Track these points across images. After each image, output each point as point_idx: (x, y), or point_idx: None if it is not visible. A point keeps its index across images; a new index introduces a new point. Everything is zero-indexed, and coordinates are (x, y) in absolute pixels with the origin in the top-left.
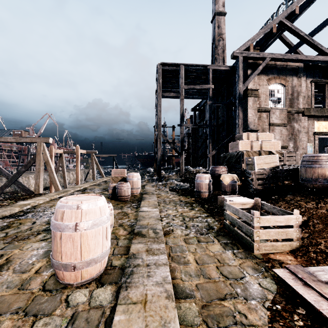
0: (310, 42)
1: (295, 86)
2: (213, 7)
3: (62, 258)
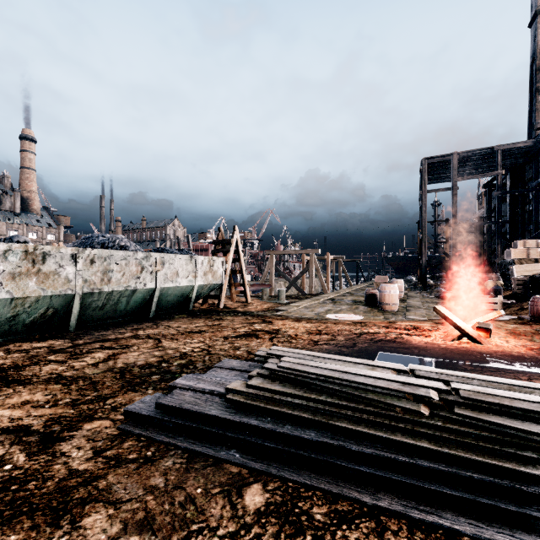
0: None
1: None
2: (533, 1)
3: (385, 301)
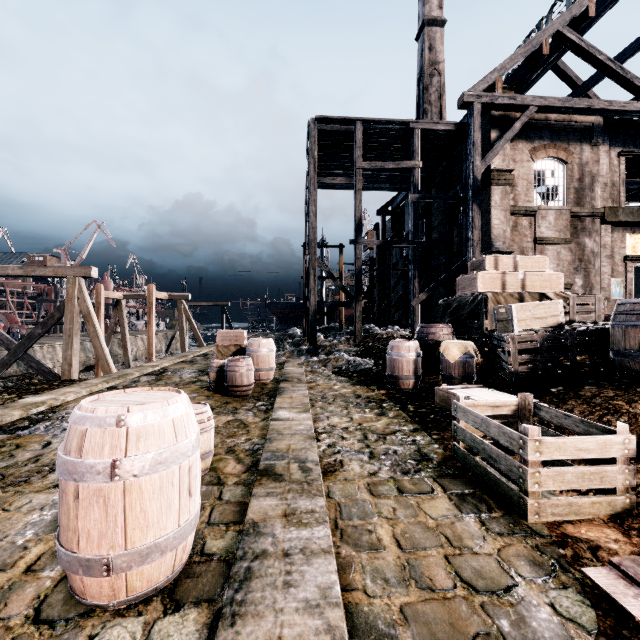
0: (617, 75)
1: (587, 163)
2: (421, 10)
3: (79, 544)
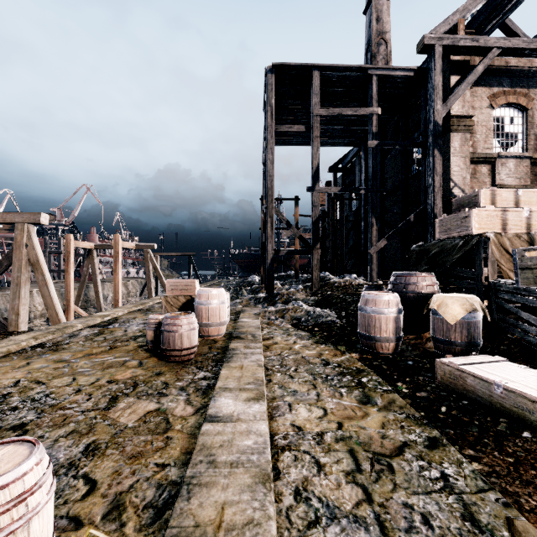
0: None
1: None
2: None
3: None
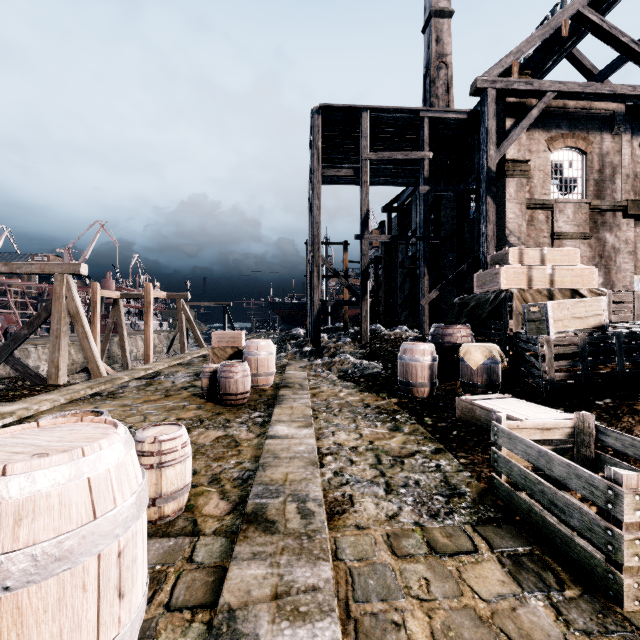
0: None
1: (607, 153)
2: (427, 2)
3: None
